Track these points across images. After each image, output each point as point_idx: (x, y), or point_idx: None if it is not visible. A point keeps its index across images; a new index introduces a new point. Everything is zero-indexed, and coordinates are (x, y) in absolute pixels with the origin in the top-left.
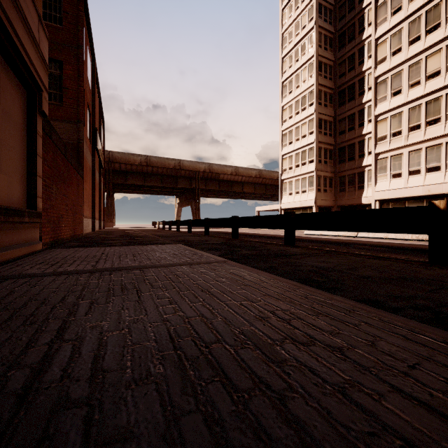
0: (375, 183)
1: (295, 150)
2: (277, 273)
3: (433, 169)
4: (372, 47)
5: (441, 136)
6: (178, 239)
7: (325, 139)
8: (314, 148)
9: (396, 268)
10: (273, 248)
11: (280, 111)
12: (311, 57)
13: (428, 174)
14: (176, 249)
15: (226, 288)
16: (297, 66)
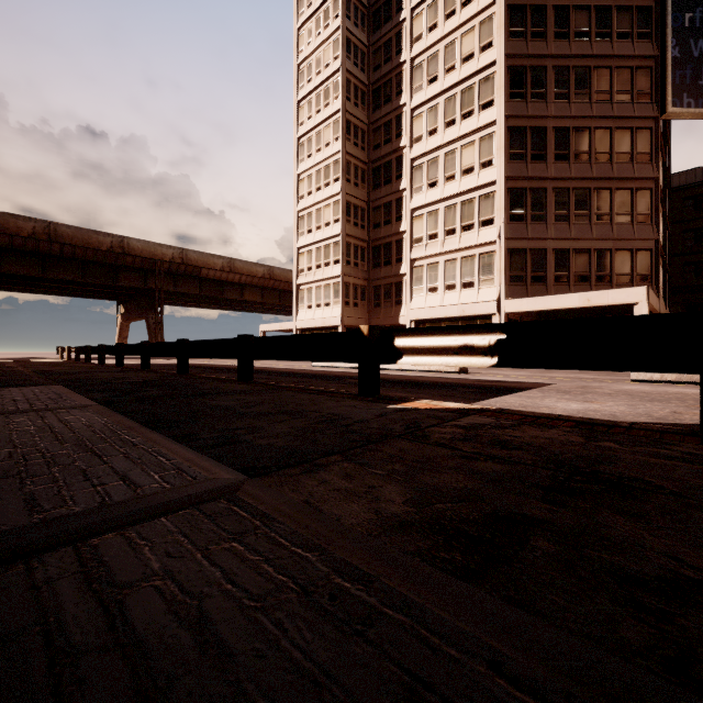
0: (411, 298)
1: (315, 243)
2: (137, 416)
3: (468, 284)
4: (408, 118)
5: (475, 246)
6: (73, 377)
7: (356, 232)
8: (341, 243)
9: (307, 402)
10: (208, 386)
11: (295, 181)
12: (337, 112)
13: (463, 291)
14: (34, 393)
15: (14, 437)
16: (318, 119)
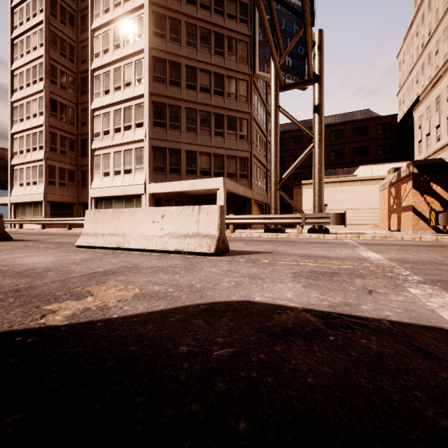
0: (92, 180)
1: (26, 130)
2: None
3: (128, 171)
4: (89, 37)
5: (132, 142)
6: None
7: (63, 126)
8: (43, 132)
9: None
10: None
11: (9, 76)
12: (42, 22)
13: (125, 176)
14: None
15: None
16: (27, 25)
